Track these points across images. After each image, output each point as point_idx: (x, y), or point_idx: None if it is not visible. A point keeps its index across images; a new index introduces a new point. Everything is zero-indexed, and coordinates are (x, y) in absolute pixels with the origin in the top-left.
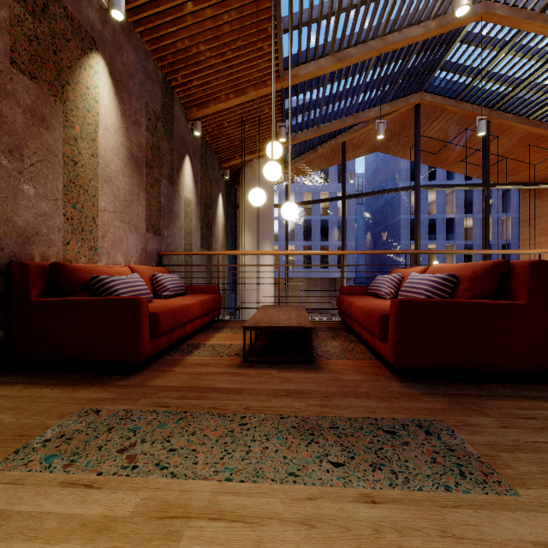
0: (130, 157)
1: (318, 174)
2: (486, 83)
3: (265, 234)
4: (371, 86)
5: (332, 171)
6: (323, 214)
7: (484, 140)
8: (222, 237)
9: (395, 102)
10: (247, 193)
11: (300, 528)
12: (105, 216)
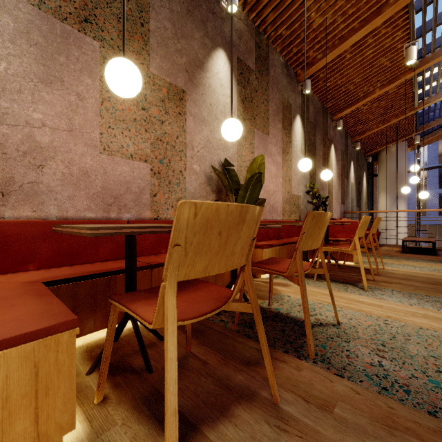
0: (337, 175)
1: None
2: None
3: (399, 194)
4: None
5: None
6: None
7: None
8: (365, 198)
9: None
10: (383, 168)
11: (427, 264)
12: (333, 200)
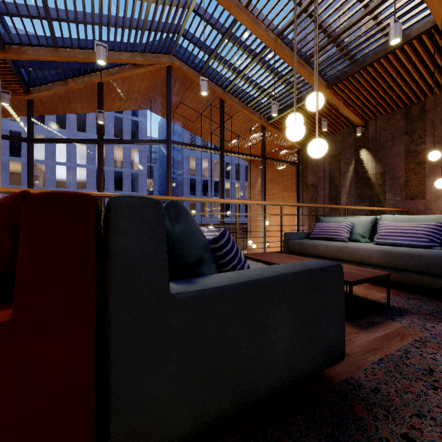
0: None
1: (112, 128)
2: (219, 64)
3: None
4: (115, 22)
5: (126, 128)
6: (119, 167)
7: (220, 115)
8: None
9: (147, 54)
10: None
11: None
12: None
